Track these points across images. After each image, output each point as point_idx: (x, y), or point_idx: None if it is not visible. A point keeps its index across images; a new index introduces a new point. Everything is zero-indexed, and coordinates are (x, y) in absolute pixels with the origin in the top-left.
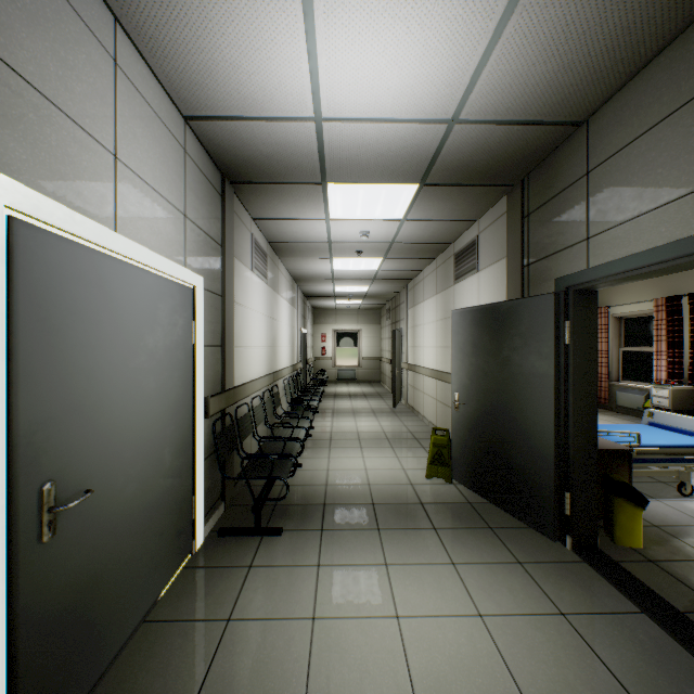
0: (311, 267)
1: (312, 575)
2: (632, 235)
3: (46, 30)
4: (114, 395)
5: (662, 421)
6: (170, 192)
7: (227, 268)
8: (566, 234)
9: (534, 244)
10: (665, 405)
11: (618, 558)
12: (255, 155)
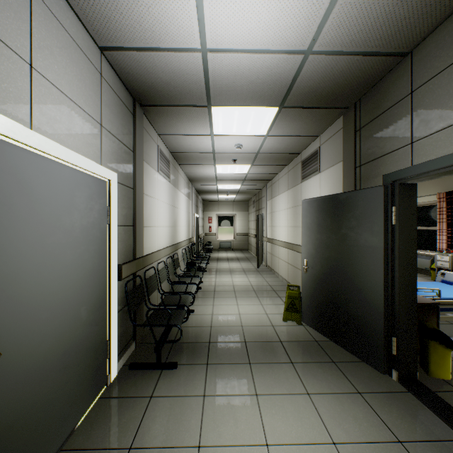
0: (201, 171)
1: (199, 404)
2: None
3: None
4: (28, 267)
5: (451, 279)
6: (87, 104)
7: (137, 168)
8: (393, 141)
9: (364, 150)
10: (446, 266)
11: (434, 389)
12: (157, 82)
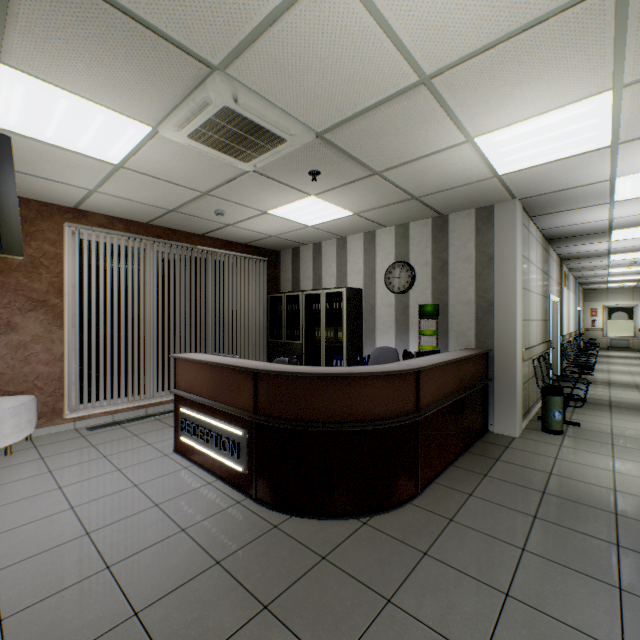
0: (591, 273)
1: (606, 389)
2: None
3: (550, 266)
4: (553, 330)
5: None
6: (555, 278)
7: (561, 292)
8: None
9: None
10: None
11: None
12: (578, 255)
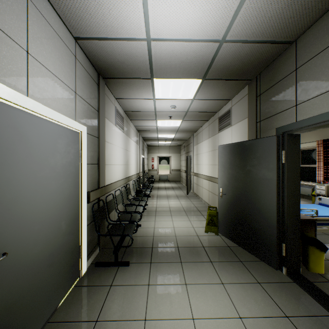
0: (146, 124)
1: (145, 291)
2: (325, 102)
3: None
4: (26, 193)
5: (326, 202)
6: (66, 78)
7: (101, 123)
8: (283, 104)
9: (263, 110)
10: (323, 193)
11: (312, 280)
12: (115, 62)
